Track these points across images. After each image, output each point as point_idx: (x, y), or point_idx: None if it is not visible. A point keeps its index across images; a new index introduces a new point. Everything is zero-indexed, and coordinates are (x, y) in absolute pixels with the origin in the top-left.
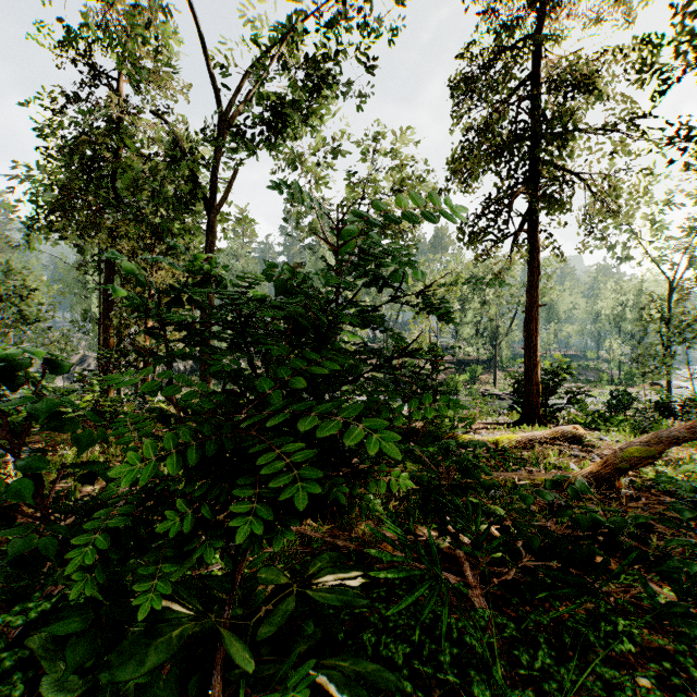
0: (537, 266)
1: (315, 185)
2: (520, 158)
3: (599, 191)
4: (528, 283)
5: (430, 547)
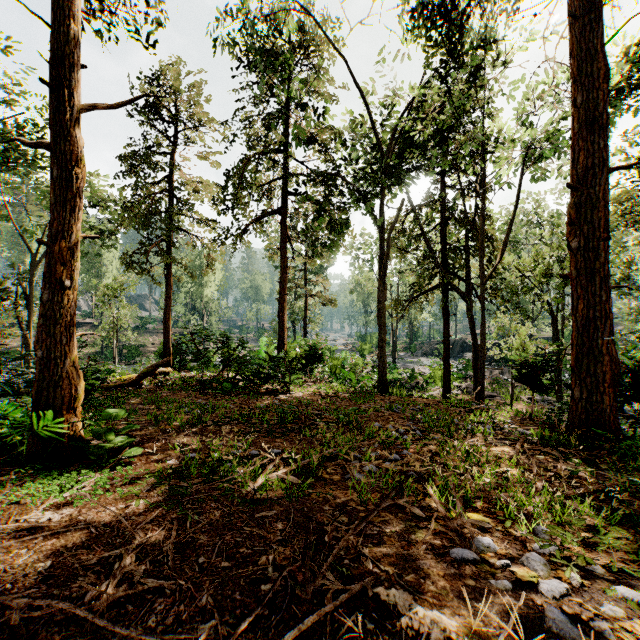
0: (170, 284)
1: (5, 187)
2: (152, 228)
3: (205, 248)
4: (166, 293)
5: (19, 388)
